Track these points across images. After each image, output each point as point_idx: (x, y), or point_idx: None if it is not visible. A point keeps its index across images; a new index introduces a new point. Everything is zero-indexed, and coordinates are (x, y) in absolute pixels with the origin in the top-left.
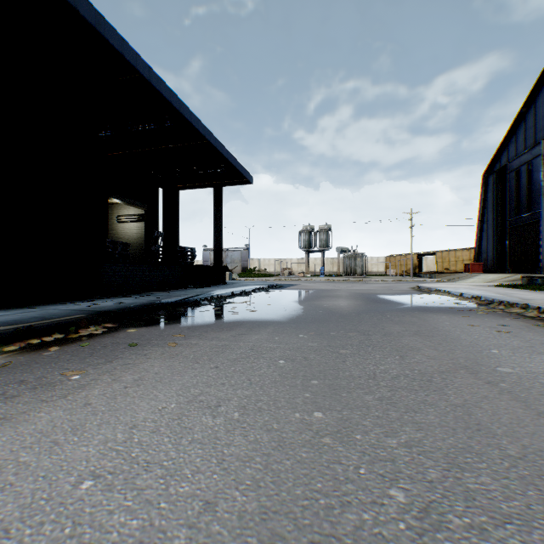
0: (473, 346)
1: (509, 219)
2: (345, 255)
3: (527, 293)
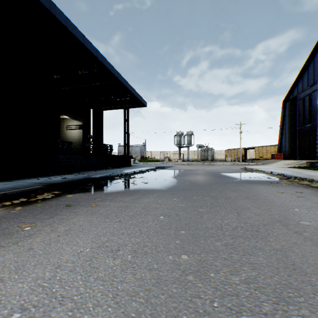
0: (282, 206)
1: (298, 128)
2: (201, 149)
3: (311, 172)
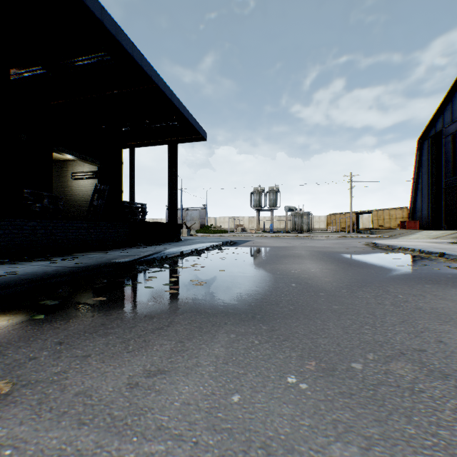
0: None
1: (445, 180)
2: (292, 213)
3: None
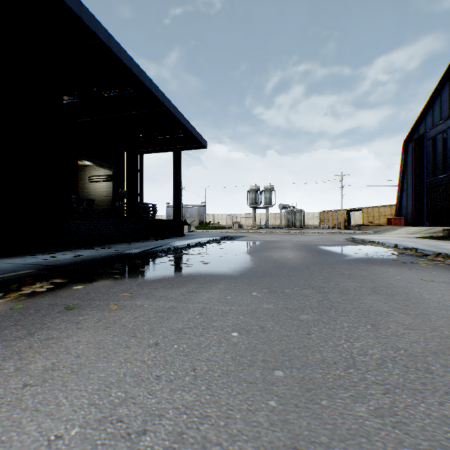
0: (444, 308)
1: (426, 180)
2: (286, 211)
3: None
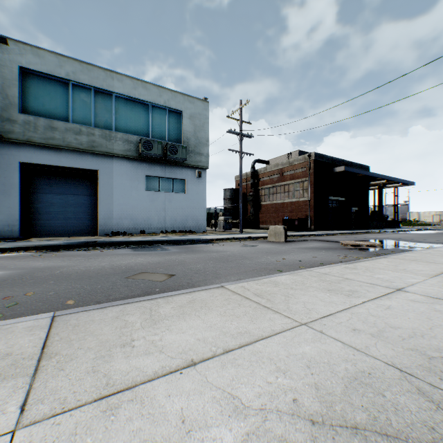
0: None
1: None
2: None
3: None
